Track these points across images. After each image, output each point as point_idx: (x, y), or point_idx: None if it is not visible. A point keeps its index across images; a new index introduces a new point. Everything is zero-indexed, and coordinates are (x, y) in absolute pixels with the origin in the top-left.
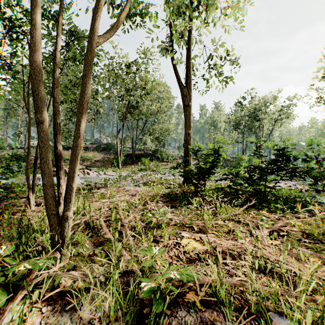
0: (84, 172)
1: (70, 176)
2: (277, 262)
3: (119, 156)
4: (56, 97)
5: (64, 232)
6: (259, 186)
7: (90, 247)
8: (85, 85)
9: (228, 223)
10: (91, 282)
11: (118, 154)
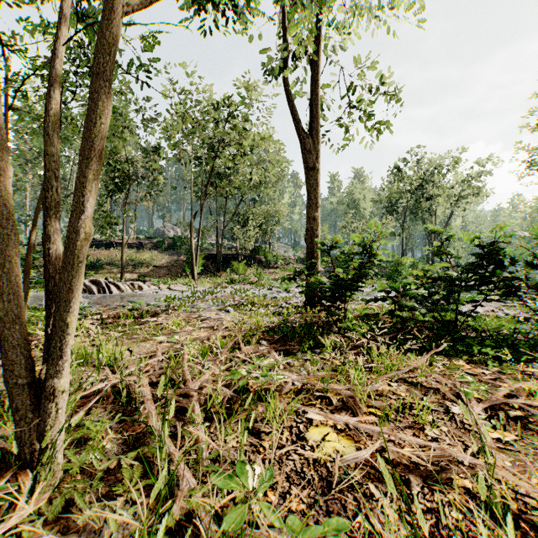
0: (133, 285)
1: (62, 298)
2: (526, 493)
3: (193, 258)
4: (48, 134)
5: (46, 426)
6: (447, 312)
7: (113, 448)
8: (96, 96)
9: (398, 388)
10: None
11: (193, 255)
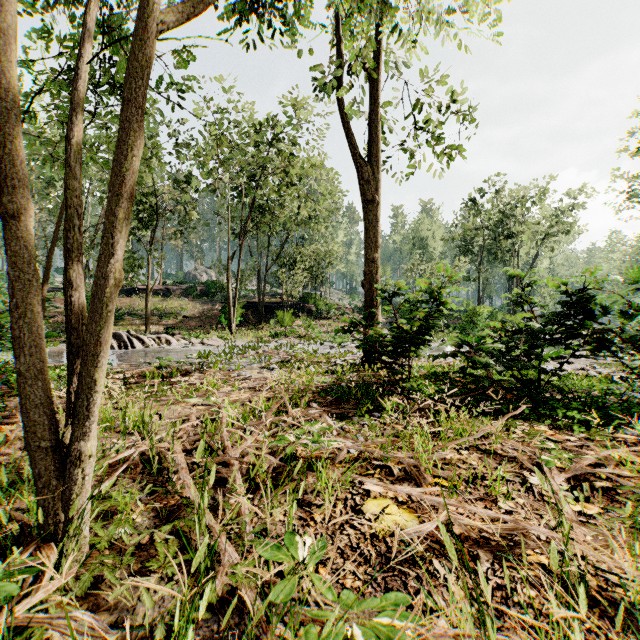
0: (160, 339)
1: (89, 352)
2: (608, 569)
3: (231, 307)
4: (69, 165)
5: (72, 495)
6: (528, 369)
7: (144, 522)
8: (127, 125)
9: (469, 456)
10: (130, 633)
11: (230, 303)
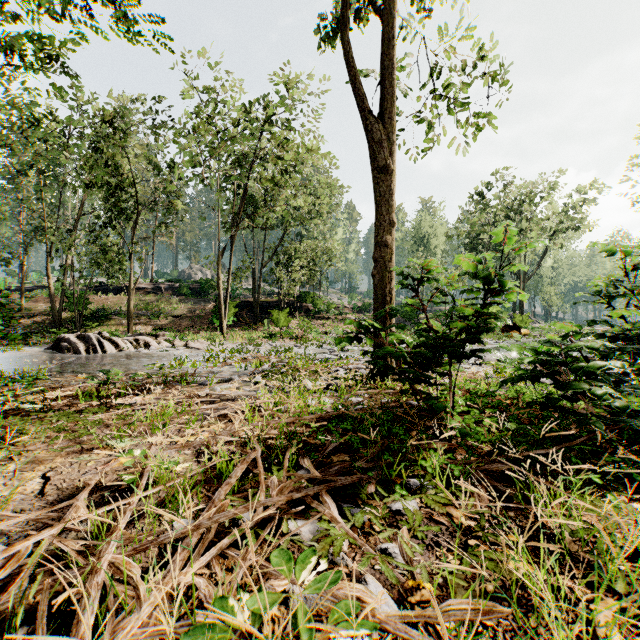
0: (138, 342)
1: None
2: None
3: (222, 306)
4: None
5: None
6: None
7: None
8: None
9: None
10: None
11: (221, 302)
